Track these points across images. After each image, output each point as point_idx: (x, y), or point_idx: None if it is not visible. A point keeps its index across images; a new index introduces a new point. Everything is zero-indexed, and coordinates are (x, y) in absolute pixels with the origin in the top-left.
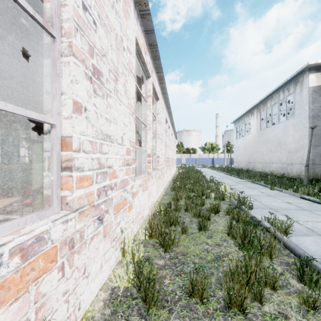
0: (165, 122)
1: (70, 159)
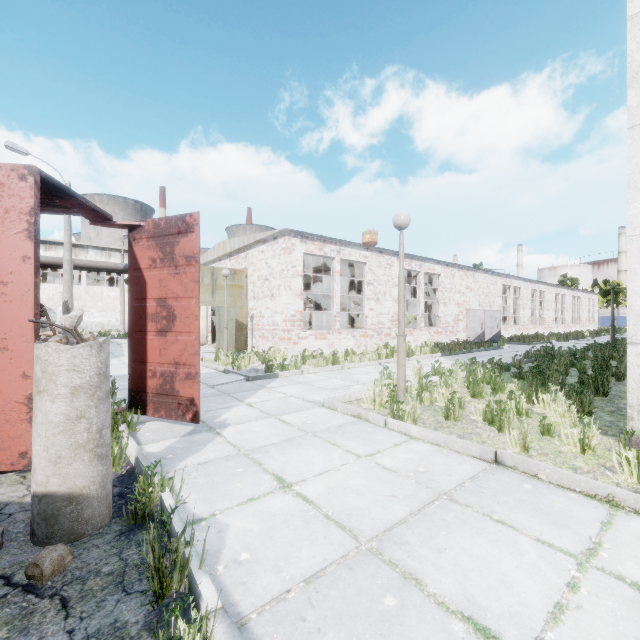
0: (554, 297)
1: (521, 320)
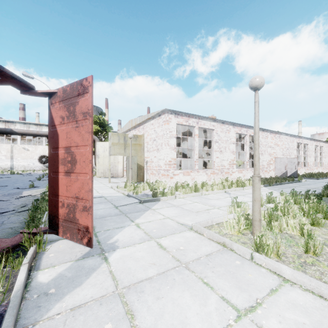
0: None
1: (308, 164)
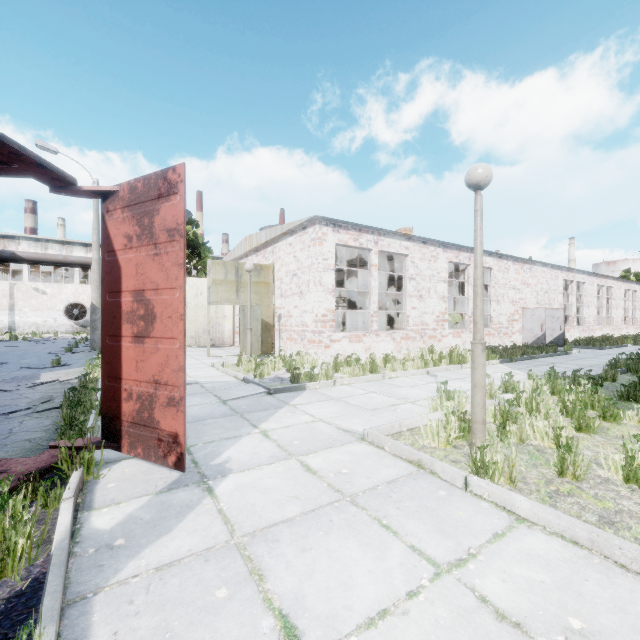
0: (623, 294)
1: (585, 320)
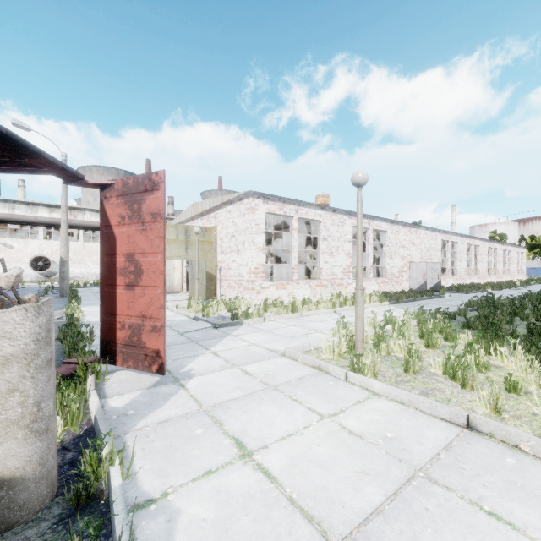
0: (487, 251)
1: (458, 271)
